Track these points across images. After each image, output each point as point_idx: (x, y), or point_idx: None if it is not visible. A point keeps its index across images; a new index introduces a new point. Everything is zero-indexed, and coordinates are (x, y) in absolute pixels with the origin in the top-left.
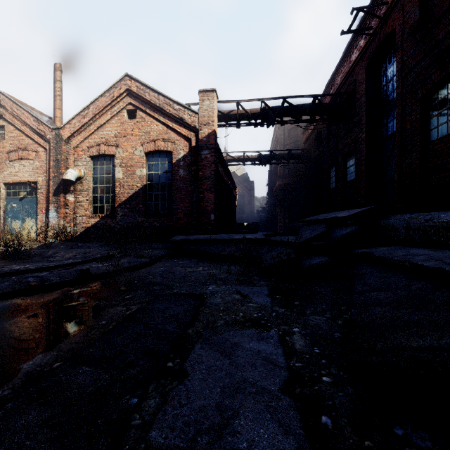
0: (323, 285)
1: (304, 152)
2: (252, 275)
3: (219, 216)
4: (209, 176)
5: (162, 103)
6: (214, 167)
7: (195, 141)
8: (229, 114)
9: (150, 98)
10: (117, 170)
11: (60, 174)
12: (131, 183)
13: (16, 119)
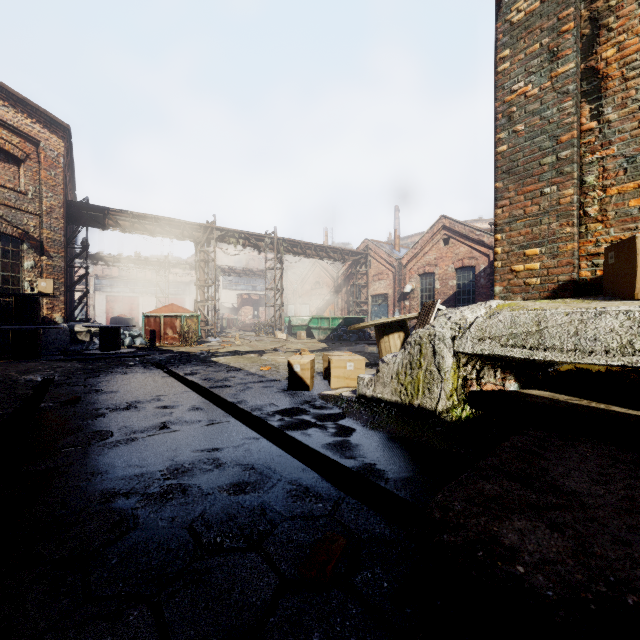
0: None
1: None
2: None
3: None
4: None
5: (467, 232)
6: None
7: (492, 257)
8: None
9: (459, 229)
10: (436, 283)
11: (401, 288)
12: (445, 291)
13: (377, 255)
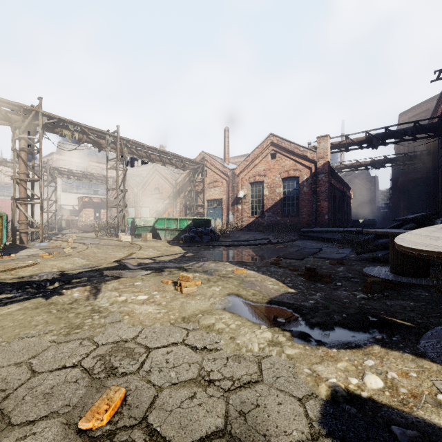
0: (383, 251)
1: (422, 153)
2: (347, 247)
3: (331, 215)
4: (324, 190)
5: (292, 148)
6: (327, 185)
7: (314, 169)
8: (339, 144)
9: (285, 146)
10: (265, 190)
11: (235, 194)
12: (273, 197)
13: (212, 166)
